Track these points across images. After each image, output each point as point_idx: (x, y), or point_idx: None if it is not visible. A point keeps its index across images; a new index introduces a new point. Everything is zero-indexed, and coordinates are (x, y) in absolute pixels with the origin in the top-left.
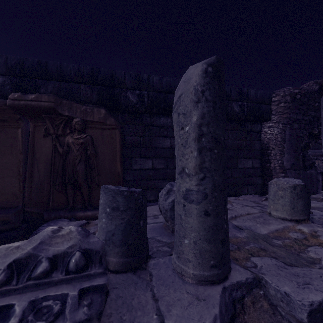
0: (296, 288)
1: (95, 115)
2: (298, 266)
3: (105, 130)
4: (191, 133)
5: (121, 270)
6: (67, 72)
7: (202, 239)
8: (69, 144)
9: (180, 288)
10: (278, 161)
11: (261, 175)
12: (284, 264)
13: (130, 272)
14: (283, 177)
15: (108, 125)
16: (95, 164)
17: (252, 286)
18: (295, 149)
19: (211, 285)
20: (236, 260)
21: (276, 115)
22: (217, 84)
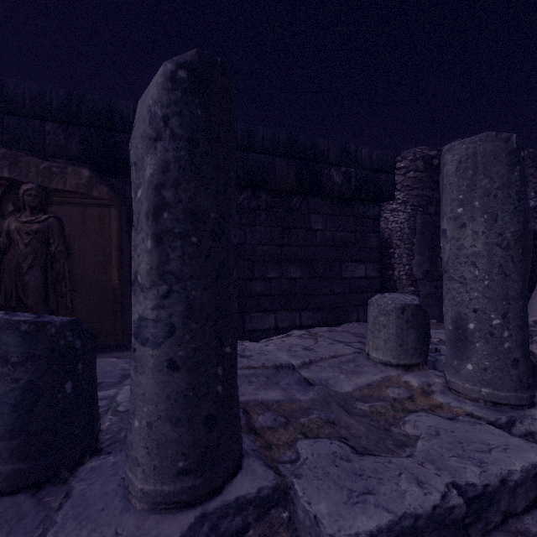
0: (340, 506)
1: (68, 180)
2: (375, 453)
3: (89, 209)
4: (143, 202)
5: (4, 490)
6: (17, 97)
7: (162, 419)
8: (10, 233)
9: (108, 524)
10: (404, 266)
11: (380, 289)
12: (352, 450)
13: (26, 491)
14: (413, 292)
15: (96, 199)
16: (65, 271)
17: (271, 503)
18: (431, 247)
19: (178, 511)
20: (269, 447)
21: (403, 191)
22: (199, 106)
